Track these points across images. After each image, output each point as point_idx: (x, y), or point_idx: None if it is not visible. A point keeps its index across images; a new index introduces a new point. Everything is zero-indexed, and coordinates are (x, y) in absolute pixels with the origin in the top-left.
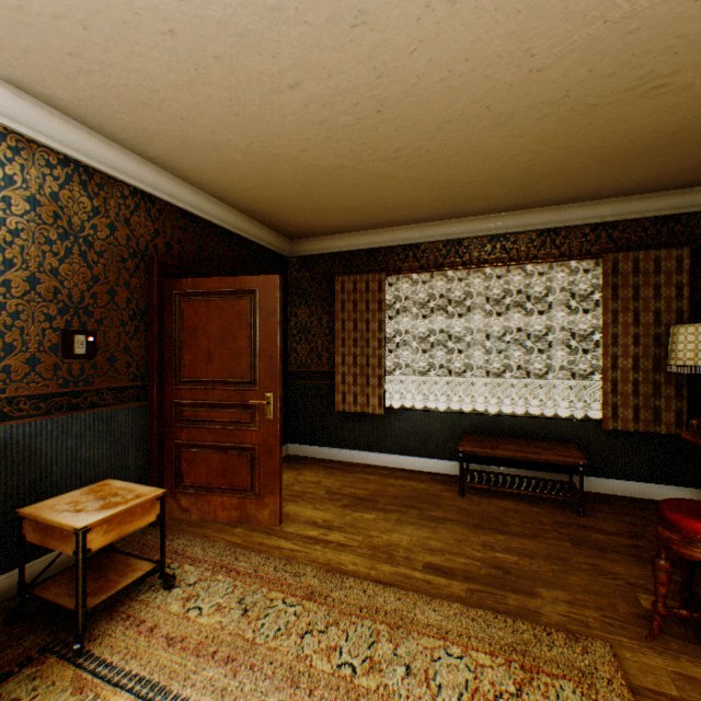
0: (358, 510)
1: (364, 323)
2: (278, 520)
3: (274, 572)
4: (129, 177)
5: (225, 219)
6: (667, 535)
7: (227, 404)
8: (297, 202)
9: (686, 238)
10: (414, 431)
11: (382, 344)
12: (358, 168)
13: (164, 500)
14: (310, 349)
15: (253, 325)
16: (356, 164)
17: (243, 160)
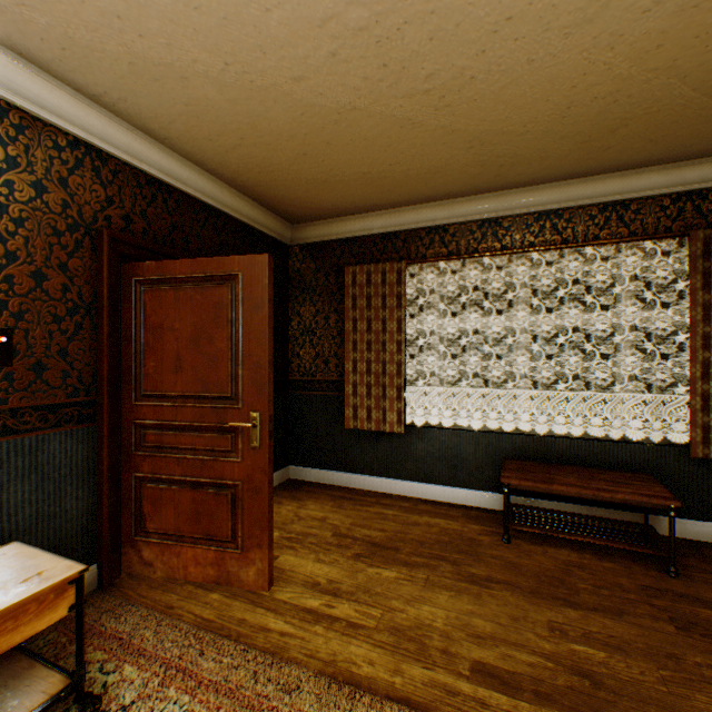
0: (374, 565)
1: (379, 323)
2: (267, 583)
3: (252, 681)
4: (65, 121)
5: (207, 192)
6: None
7: (201, 426)
8: (296, 167)
9: None
10: (441, 453)
11: (402, 348)
12: (375, 109)
13: (82, 582)
14: (315, 354)
15: (235, 322)
16: (372, 104)
17: (219, 98)
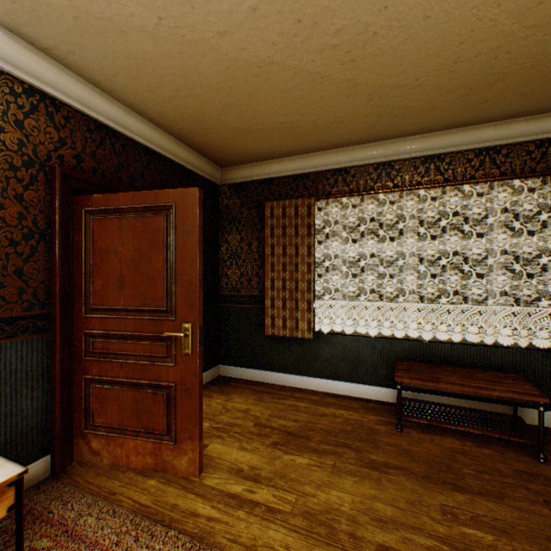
0: (289, 452)
1: (293, 248)
2: (198, 470)
3: None
4: (20, 71)
5: (149, 138)
6: None
7: (141, 335)
8: (223, 117)
9: None
10: (343, 355)
11: (311, 268)
12: (290, 64)
13: (21, 483)
14: (240, 274)
15: (169, 246)
16: (287, 58)
17: (155, 51)
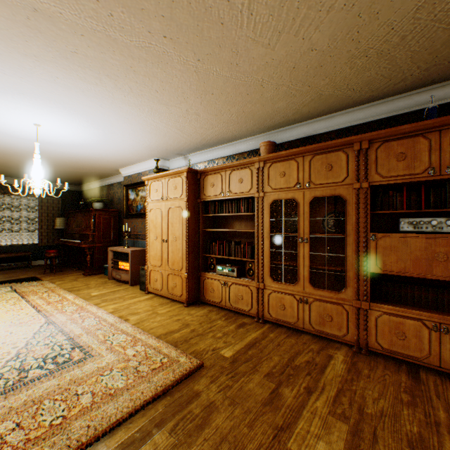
0: None
1: None
2: None
3: None
4: None
5: None
6: (47, 254)
7: None
8: None
9: (62, 195)
10: None
11: None
12: None
13: None
14: None
15: None
16: None
17: None
